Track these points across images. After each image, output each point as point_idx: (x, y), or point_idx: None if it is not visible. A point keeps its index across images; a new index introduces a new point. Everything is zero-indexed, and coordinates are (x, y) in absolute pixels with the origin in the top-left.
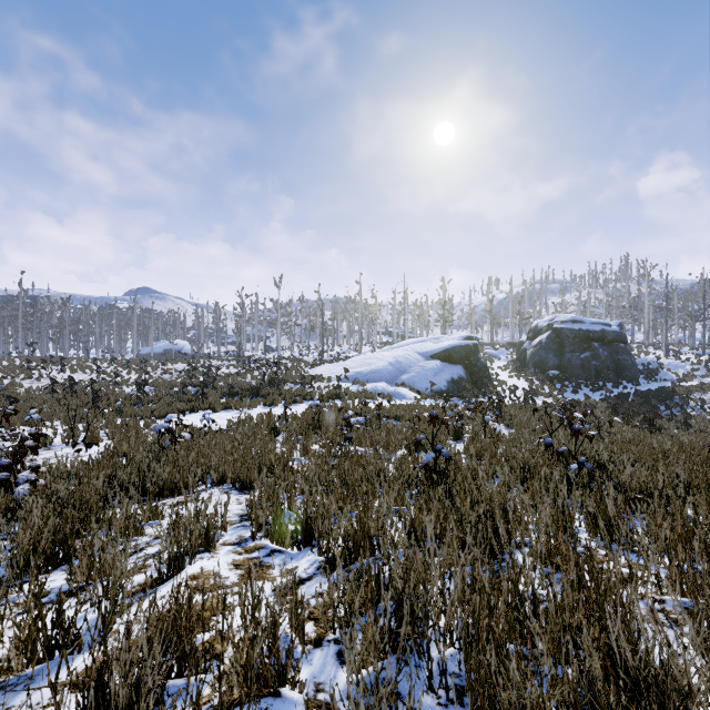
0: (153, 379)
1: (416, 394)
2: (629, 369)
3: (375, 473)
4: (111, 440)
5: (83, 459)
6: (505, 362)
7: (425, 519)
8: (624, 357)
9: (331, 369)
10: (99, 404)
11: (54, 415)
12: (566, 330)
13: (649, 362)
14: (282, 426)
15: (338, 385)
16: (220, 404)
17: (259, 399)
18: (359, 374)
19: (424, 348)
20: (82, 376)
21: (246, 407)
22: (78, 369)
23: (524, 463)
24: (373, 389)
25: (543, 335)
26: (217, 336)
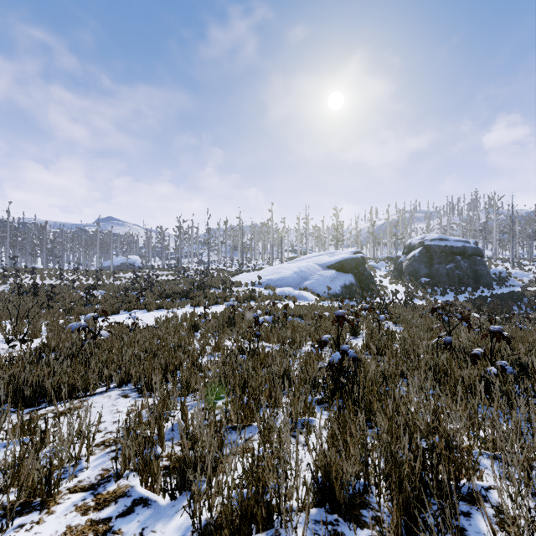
0: (105, 285)
1: (316, 296)
2: (485, 277)
3: (280, 373)
4: (49, 336)
5: (14, 355)
6: (385, 272)
7: (345, 466)
8: (480, 268)
9: (248, 277)
10: (54, 304)
11: (14, 314)
12: (434, 246)
13: (500, 271)
14: (201, 323)
15: (253, 289)
16: (154, 304)
17: (187, 301)
18: (270, 281)
19: (322, 261)
20: (49, 282)
21: (176, 307)
22: (47, 277)
23: (432, 364)
24: (281, 293)
25: (415, 250)
26: (162, 252)
